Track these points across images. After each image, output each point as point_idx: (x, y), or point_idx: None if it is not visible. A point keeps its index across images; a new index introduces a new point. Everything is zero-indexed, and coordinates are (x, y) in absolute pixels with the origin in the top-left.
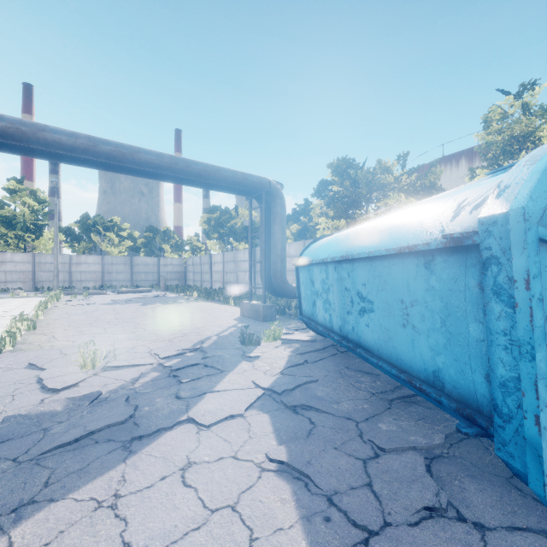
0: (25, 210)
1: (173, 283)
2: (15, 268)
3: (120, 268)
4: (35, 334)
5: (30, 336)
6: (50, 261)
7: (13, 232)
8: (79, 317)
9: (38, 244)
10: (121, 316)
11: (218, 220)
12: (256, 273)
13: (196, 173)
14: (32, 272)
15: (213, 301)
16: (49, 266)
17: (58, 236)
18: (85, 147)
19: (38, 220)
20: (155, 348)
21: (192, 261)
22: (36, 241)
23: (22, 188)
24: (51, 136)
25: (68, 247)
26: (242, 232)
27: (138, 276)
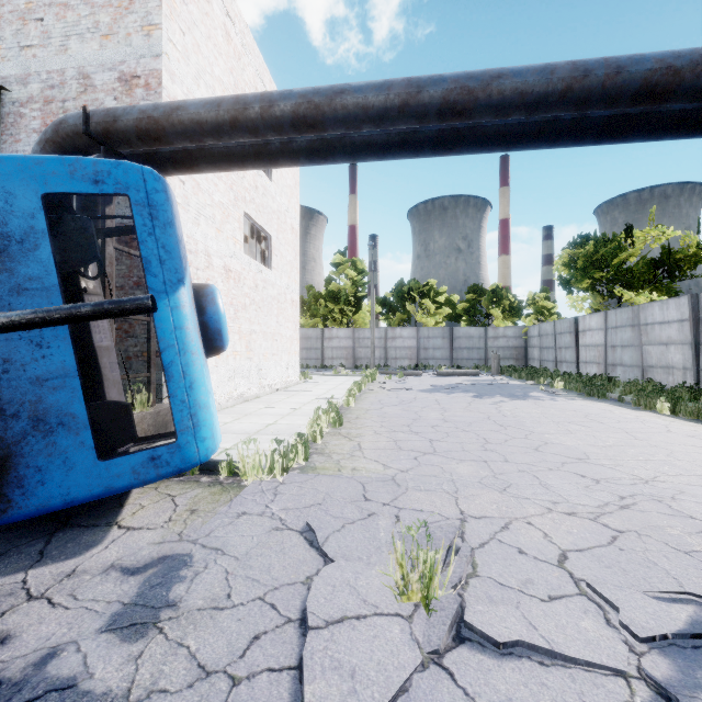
0: (347, 283)
1: (507, 363)
2: (339, 344)
3: (436, 343)
4: (339, 435)
5: (332, 438)
6: (368, 335)
7: (337, 306)
8: (393, 410)
9: (358, 317)
10: (450, 416)
11: (590, 258)
12: (701, 346)
13: (637, 83)
14: (353, 348)
15: (603, 399)
16: (367, 341)
17: (374, 307)
18: (401, 101)
19: (358, 292)
20: (571, 546)
21: (538, 331)
22: (356, 315)
23: (345, 260)
24: (352, 98)
25: (384, 320)
26: (643, 270)
27: (458, 353)
